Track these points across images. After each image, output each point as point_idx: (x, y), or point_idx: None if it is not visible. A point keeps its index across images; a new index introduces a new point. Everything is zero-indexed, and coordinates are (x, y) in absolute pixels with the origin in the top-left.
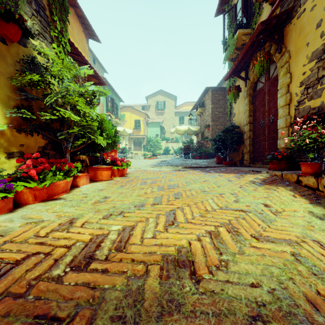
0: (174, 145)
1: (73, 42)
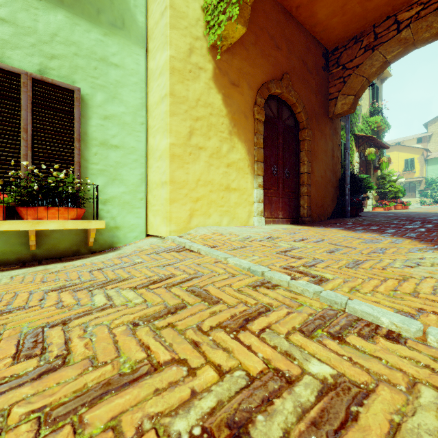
0: None
1: None
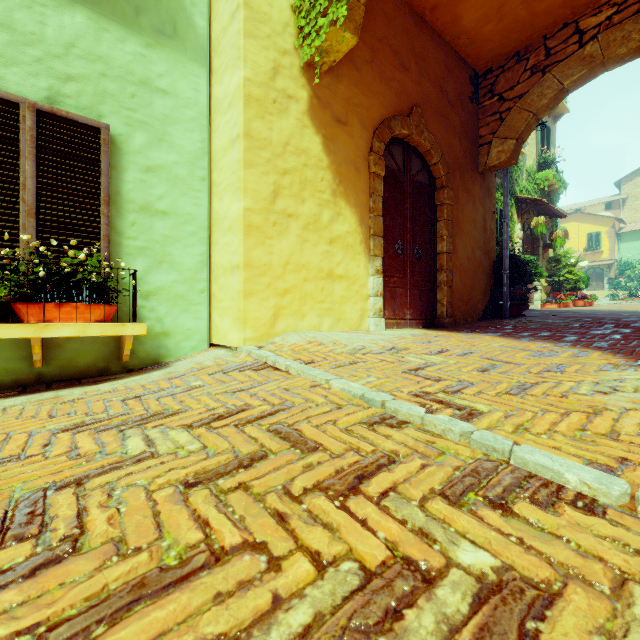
0: None
1: None
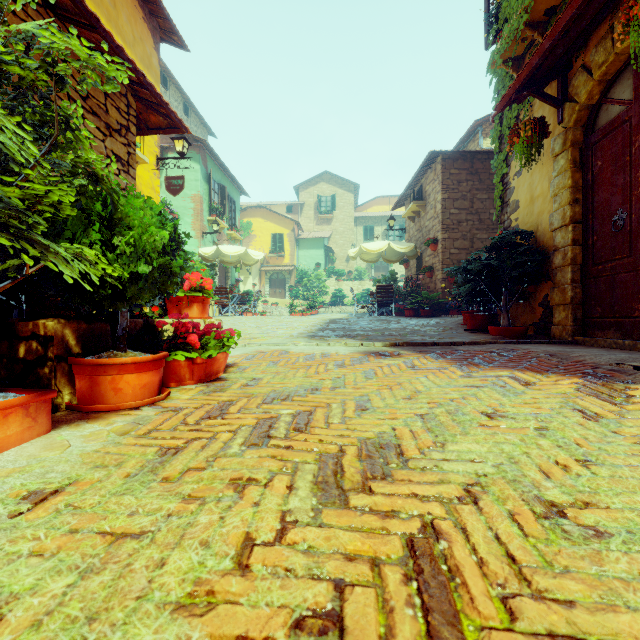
0: (353, 287)
1: (118, 40)
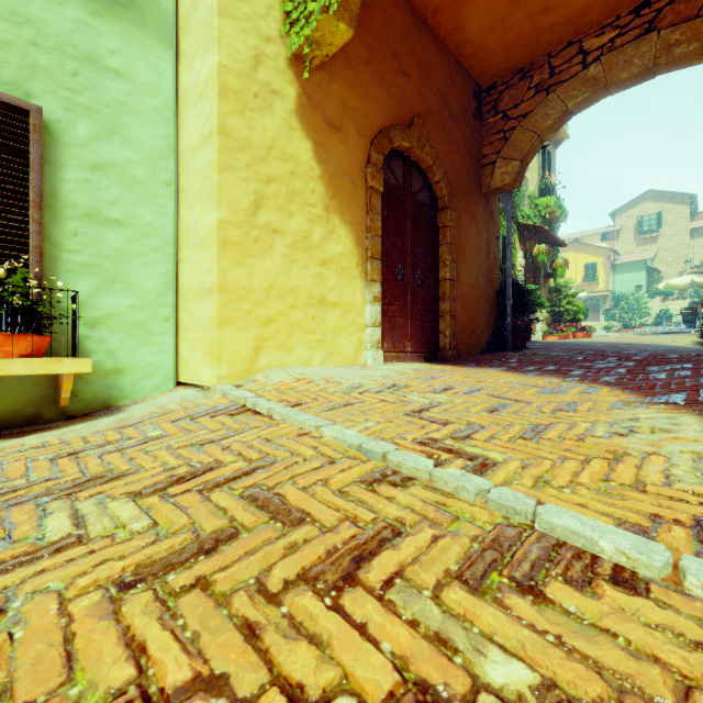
0: (685, 306)
1: None
